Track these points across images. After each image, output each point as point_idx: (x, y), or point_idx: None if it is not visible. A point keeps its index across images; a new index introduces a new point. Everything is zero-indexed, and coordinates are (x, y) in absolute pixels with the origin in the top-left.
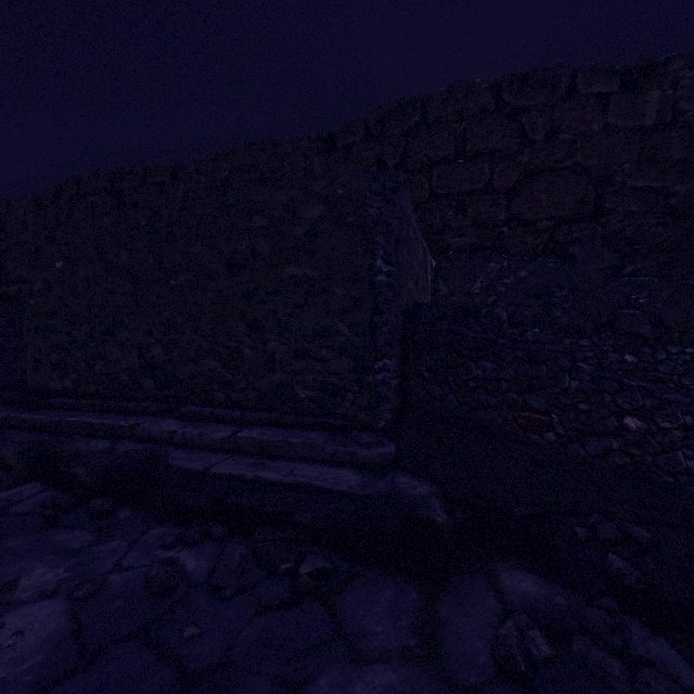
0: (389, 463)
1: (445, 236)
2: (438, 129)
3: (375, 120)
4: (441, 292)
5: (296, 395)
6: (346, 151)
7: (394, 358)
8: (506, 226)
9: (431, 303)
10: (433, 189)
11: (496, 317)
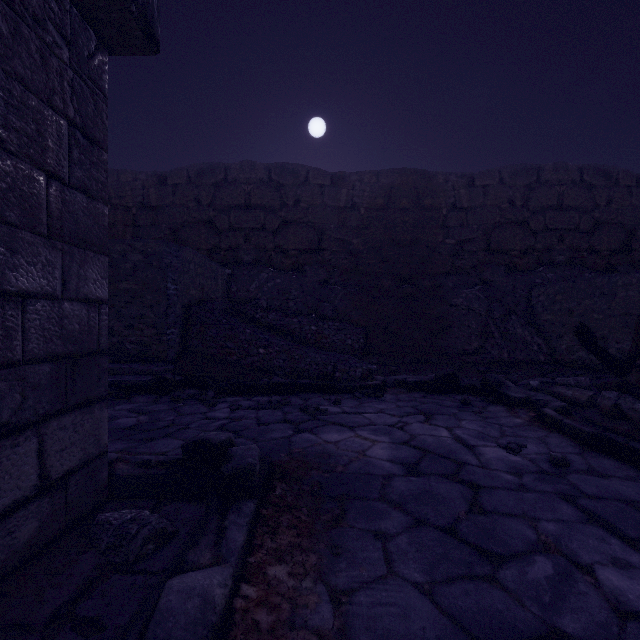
0: (168, 372)
1: (238, 254)
2: (235, 187)
3: (194, 173)
4: (233, 289)
5: (126, 347)
6: (174, 188)
7: (177, 328)
8: (274, 251)
9: (222, 296)
10: (231, 223)
11: (260, 305)
